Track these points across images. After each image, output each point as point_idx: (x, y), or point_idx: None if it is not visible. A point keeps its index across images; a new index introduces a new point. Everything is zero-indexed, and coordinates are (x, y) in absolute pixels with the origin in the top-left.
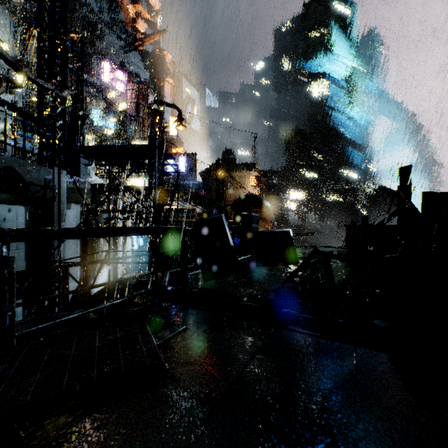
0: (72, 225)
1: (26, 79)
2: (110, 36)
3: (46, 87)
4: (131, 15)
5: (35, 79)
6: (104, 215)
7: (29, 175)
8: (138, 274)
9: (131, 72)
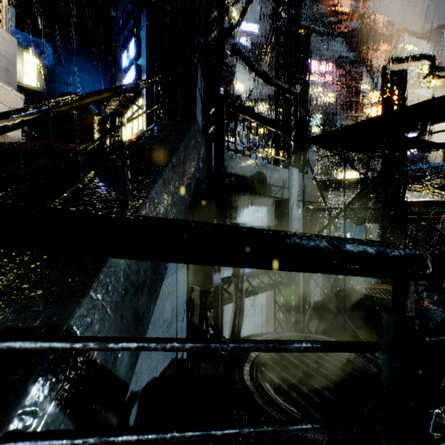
0: (299, 224)
1: (270, 86)
2: (315, 36)
3: (285, 87)
4: (335, 1)
5: (277, 82)
6: (319, 213)
7: (272, 177)
8: (372, 286)
9: (341, 56)
